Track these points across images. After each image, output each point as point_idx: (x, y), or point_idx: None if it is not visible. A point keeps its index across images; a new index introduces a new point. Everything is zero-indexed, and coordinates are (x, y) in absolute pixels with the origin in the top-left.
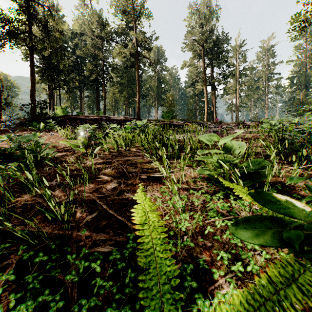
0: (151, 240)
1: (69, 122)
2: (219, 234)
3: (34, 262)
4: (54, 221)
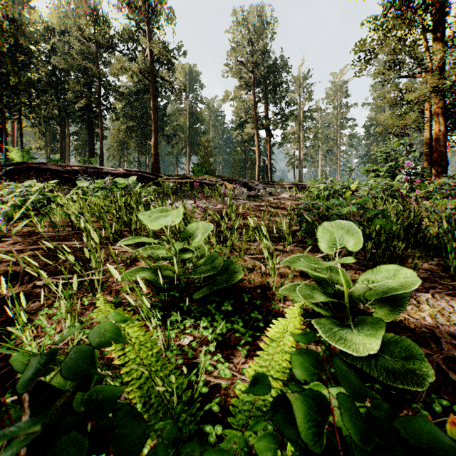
0: None
1: (28, 174)
2: None
3: None
4: None
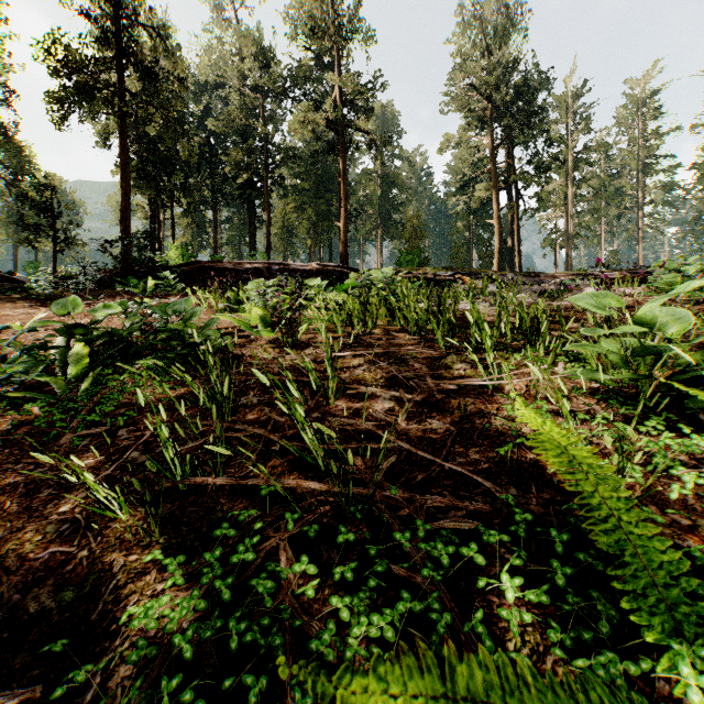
0: (602, 501)
1: (202, 276)
2: (695, 503)
3: (337, 542)
4: (311, 471)
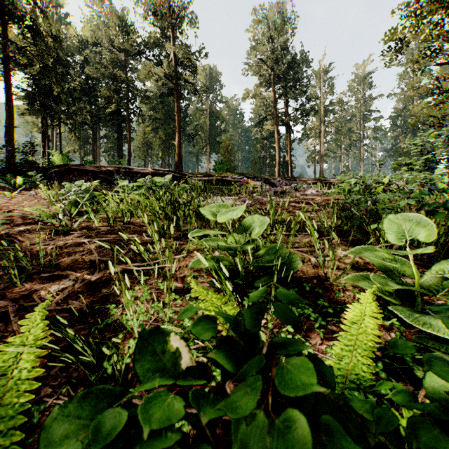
0: None
1: (69, 175)
2: None
3: None
4: None
